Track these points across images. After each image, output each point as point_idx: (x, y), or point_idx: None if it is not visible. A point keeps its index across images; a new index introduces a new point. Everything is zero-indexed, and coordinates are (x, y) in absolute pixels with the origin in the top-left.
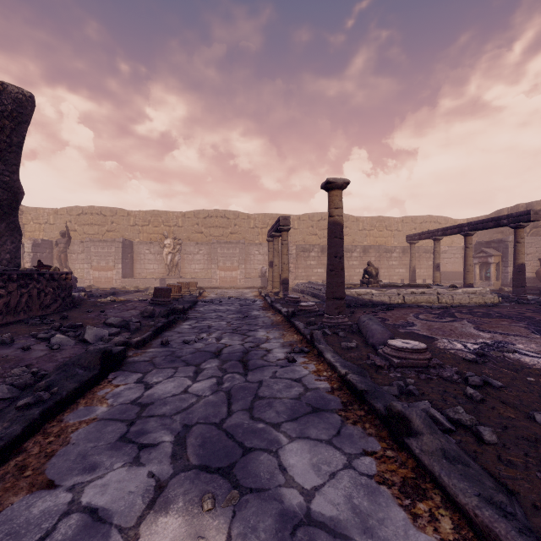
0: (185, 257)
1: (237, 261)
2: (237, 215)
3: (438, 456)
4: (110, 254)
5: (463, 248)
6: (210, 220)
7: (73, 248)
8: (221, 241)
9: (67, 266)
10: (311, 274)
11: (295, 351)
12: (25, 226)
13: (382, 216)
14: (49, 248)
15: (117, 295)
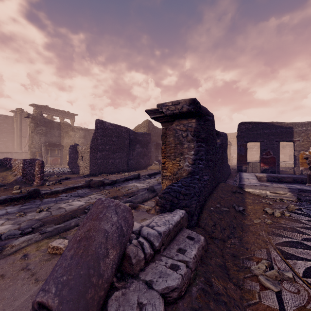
0: None
1: None
2: None
3: None
4: None
5: None
6: None
7: None
8: None
9: None
10: (253, 157)
11: None
12: None
13: None
14: None
15: None
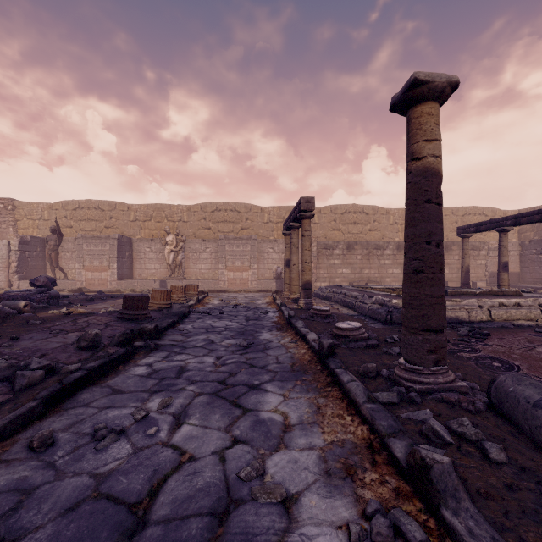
0: (190, 256)
1: (249, 260)
2: (248, 208)
3: None
4: (104, 253)
5: (520, 244)
6: (219, 214)
7: (67, 246)
8: (229, 237)
9: (58, 266)
10: (335, 275)
11: (377, 536)
12: (18, 222)
13: None
14: (40, 246)
15: (94, 302)
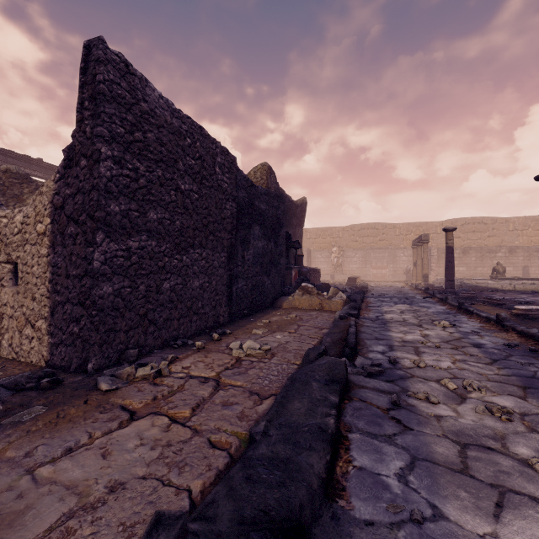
0: (345, 259)
1: (386, 262)
2: (384, 226)
3: (451, 301)
4: None
5: None
6: (363, 231)
7: None
8: (373, 247)
9: None
10: None
11: (426, 297)
12: None
13: (538, 216)
14: None
15: None
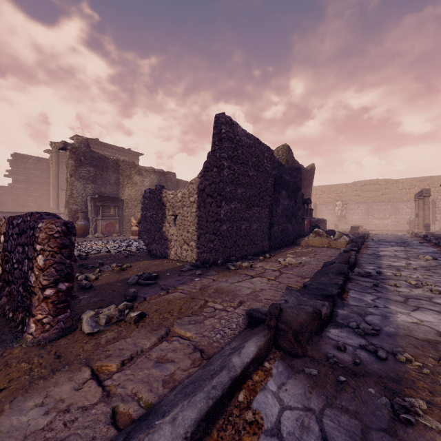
0: (348, 211)
1: (388, 213)
2: (387, 181)
3: None
4: None
5: None
6: (366, 187)
7: None
8: (375, 201)
9: None
10: None
11: (422, 242)
12: None
13: None
14: None
15: None
